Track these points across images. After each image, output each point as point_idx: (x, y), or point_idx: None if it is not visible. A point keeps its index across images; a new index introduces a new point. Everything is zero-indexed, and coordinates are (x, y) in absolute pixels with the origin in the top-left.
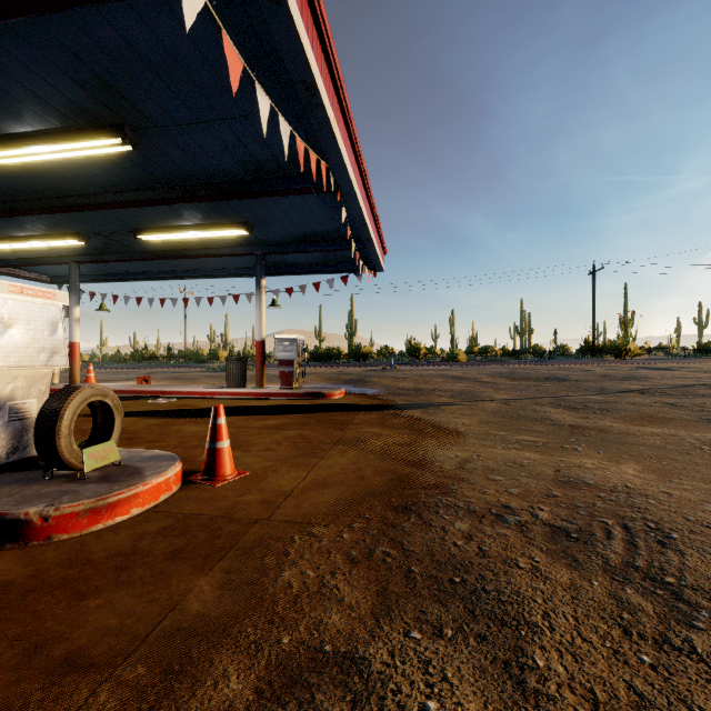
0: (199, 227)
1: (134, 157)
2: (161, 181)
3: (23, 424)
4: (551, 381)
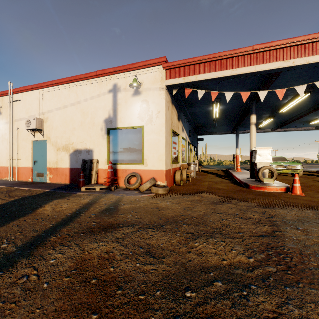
0: None
1: (318, 91)
2: None
3: (263, 173)
4: None
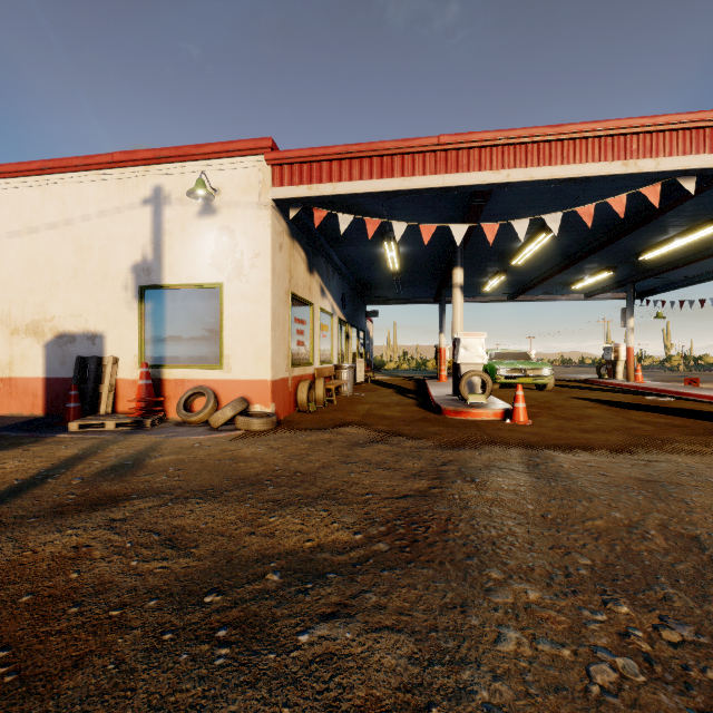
0: (679, 235)
1: (570, 229)
2: (602, 229)
3: (472, 385)
4: None
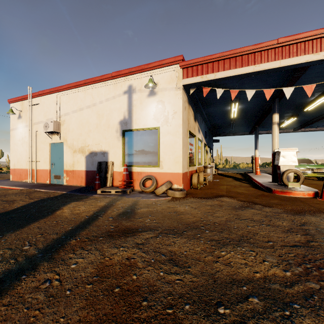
0: None
1: None
2: None
3: (287, 177)
4: None
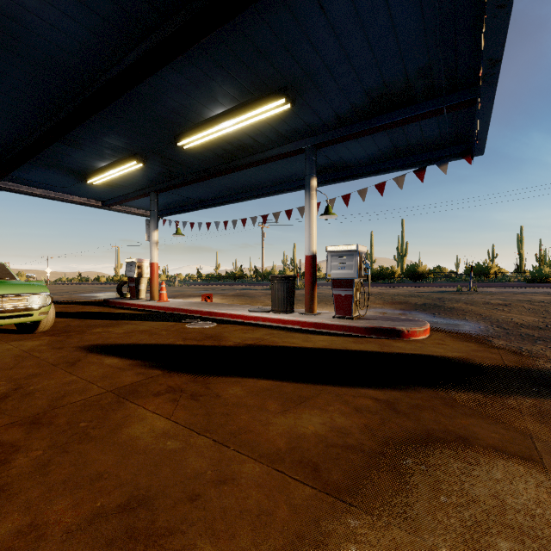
0: (232, 112)
1: None
2: (150, 6)
3: None
4: None
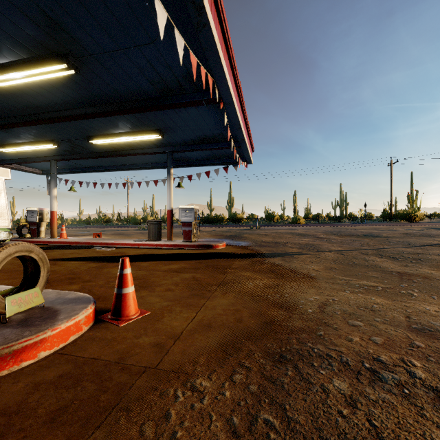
0: (129, 133)
1: (79, 80)
2: (100, 99)
3: None
4: (368, 237)
